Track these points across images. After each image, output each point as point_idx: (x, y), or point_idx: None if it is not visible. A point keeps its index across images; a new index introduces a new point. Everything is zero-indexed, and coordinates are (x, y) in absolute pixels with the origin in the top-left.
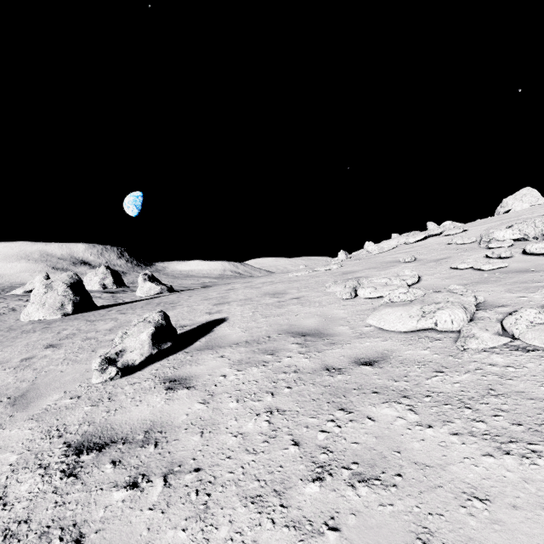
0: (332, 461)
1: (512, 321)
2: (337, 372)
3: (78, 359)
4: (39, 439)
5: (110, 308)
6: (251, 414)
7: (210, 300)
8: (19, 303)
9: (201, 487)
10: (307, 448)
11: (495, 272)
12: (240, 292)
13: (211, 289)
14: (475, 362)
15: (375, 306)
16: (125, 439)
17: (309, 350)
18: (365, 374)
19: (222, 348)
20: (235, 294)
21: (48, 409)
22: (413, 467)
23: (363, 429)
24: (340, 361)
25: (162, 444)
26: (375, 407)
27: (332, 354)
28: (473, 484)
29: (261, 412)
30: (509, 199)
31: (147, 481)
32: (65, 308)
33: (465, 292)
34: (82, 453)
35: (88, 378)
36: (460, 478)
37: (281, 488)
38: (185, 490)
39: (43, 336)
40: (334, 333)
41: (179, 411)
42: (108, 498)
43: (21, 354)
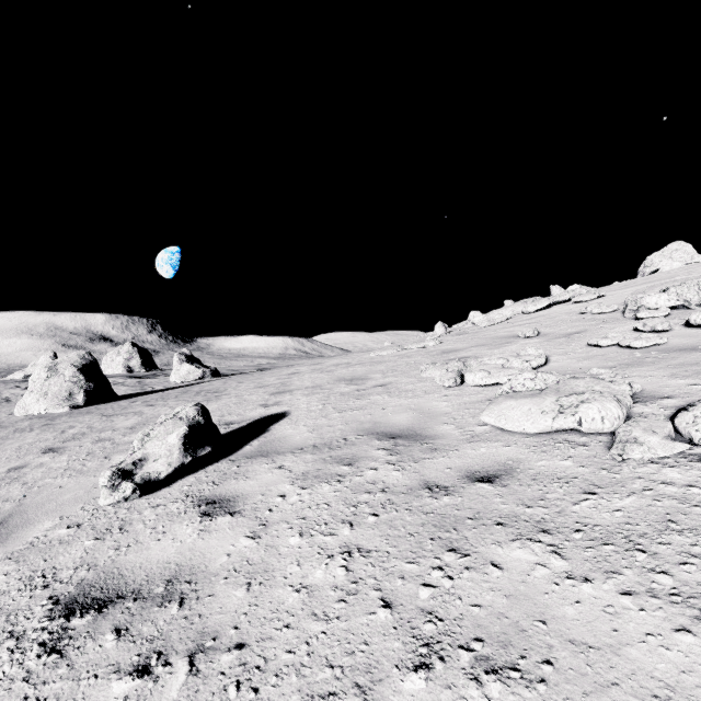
0: (443, 635)
1: (690, 420)
2: (442, 492)
3: (85, 470)
4: (16, 590)
5: (135, 399)
6: (320, 555)
7: (266, 388)
8: (15, 391)
9: (245, 676)
10: (404, 612)
11: (650, 350)
12: (307, 377)
13: (268, 373)
14: (641, 479)
15: (489, 397)
16: (137, 593)
17: (402, 459)
18: (482, 495)
19: (280, 456)
20: (299, 380)
21: (34, 543)
22: (569, 648)
23: (486, 583)
24: (446, 476)
25: (191, 603)
26: (501, 547)
27: (434, 464)
28: (668, 680)
29: (335, 553)
30: (655, 256)
31: (164, 664)
32: (75, 399)
33: (615, 378)
34: (73, 614)
35: (95, 497)
36: (645, 671)
37: (367, 681)
38: (221, 680)
39: (42, 436)
40: (435, 435)
41: (218, 550)
42: (104, 692)
43: (10, 461)
